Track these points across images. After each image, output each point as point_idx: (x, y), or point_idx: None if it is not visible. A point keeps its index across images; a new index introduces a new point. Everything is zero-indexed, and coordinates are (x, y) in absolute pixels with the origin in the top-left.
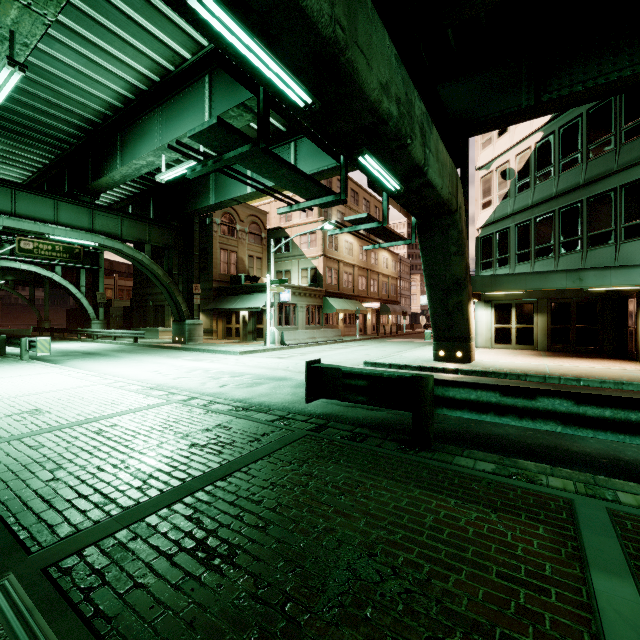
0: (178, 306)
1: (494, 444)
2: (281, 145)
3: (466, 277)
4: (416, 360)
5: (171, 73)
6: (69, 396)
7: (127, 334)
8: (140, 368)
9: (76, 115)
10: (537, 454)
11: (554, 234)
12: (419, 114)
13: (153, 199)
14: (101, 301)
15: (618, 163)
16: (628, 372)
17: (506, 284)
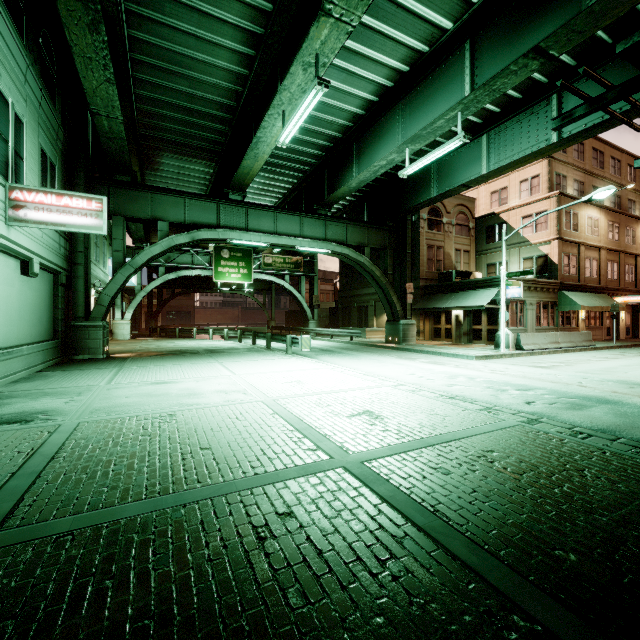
0: (392, 306)
1: None
2: (534, 104)
3: None
4: None
5: (423, 56)
6: (377, 398)
7: (344, 333)
8: (391, 369)
9: (323, 135)
10: None
11: None
12: None
13: (367, 204)
14: (316, 303)
15: None
16: None
17: None
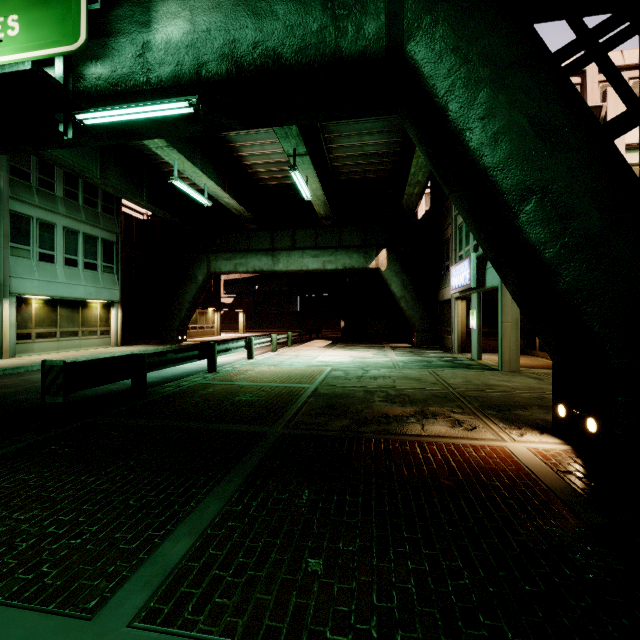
0: None
1: (126, 392)
2: None
3: None
4: None
5: None
6: None
7: None
8: None
9: None
10: None
11: None
12: None
13: None
14: None
15: None
16: None
17: None
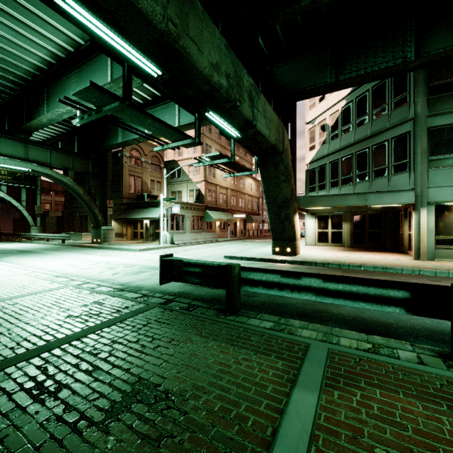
0: (95, 216)
1: (284, 310)
2: (169, 102)
3: (292, 197)
4: (260, 254)
5: (82, 46)
6: None
7: (57, 237)
8: (58, 262)
9: (11, 73)
10: (309, 315)
11: (353, 169)
12: (248, 85)
13: (77, 137)
14: (38, 212)
15: (390, 123)
16: (393, 261)
17: (320, 202)
